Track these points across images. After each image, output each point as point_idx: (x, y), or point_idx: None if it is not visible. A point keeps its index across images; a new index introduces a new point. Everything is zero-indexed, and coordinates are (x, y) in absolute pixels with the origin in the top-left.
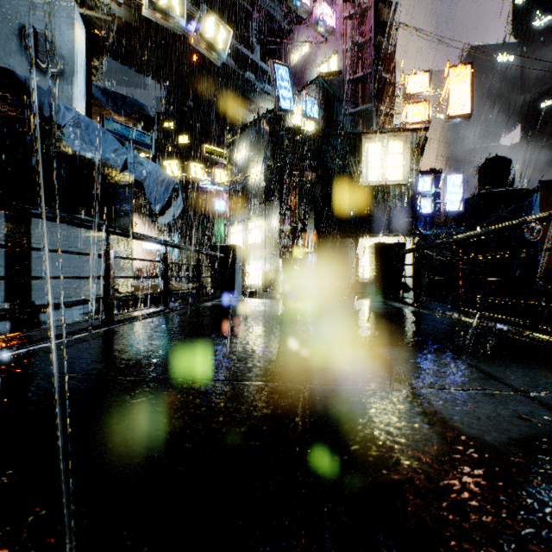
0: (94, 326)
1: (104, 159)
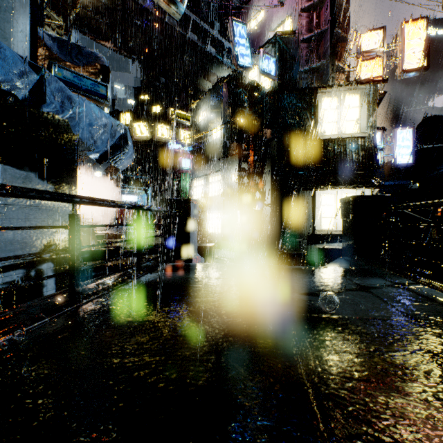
0: None
1: (3, 85)
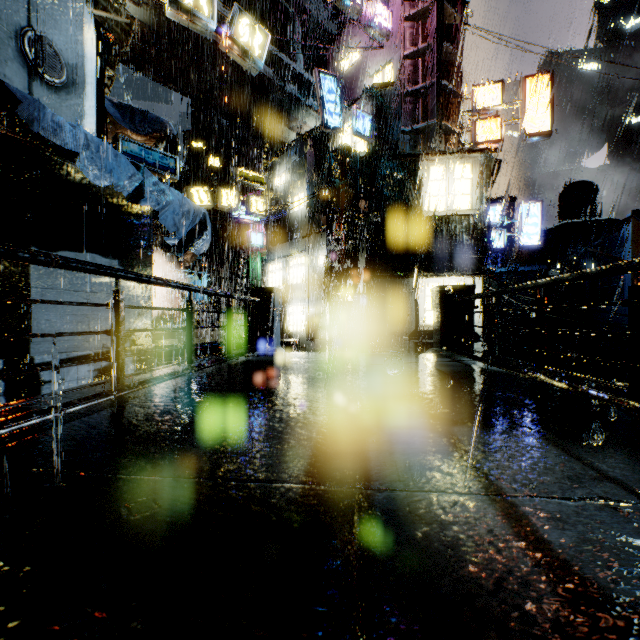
0: (98, 394)
1: (117, 187)
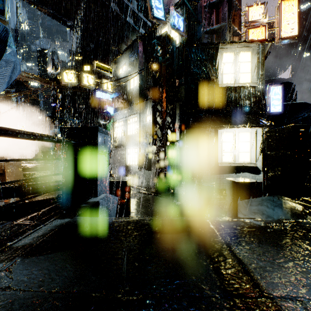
0: None
1: None
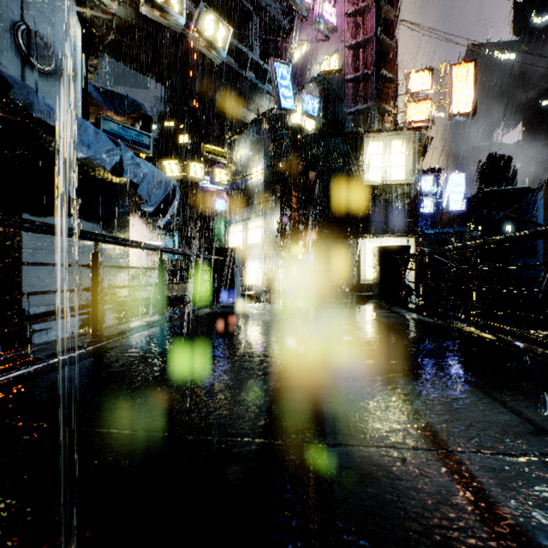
0: (78, 345)
1: (98, 161)
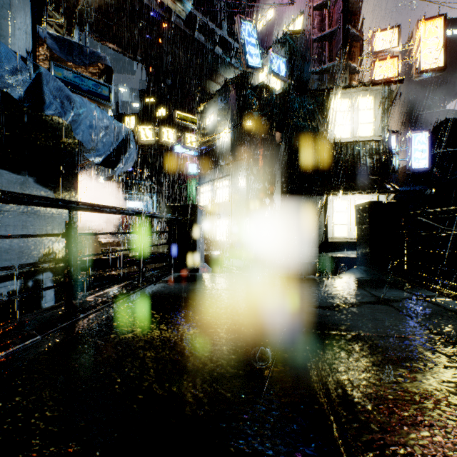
0: None
1: None
